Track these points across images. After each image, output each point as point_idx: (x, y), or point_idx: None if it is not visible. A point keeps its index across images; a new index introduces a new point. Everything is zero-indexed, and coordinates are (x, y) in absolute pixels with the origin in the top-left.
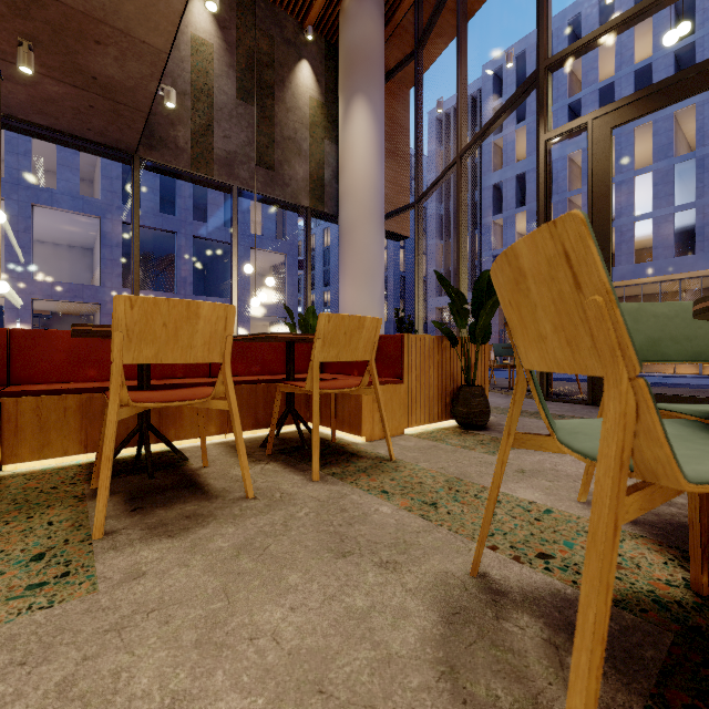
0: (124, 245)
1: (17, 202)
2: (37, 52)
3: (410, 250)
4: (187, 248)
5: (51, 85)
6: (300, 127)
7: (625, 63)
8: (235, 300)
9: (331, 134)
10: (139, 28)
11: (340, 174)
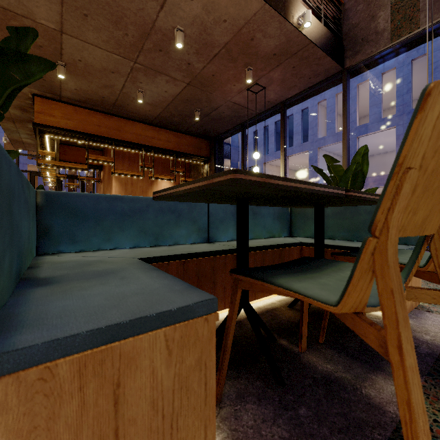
0: None
1: (402, 125)
2: (254, 68)
3: None
4: None
5: (274, 75)
6: None
7: None
8: None
9: None
10: (245, 12)
11: None
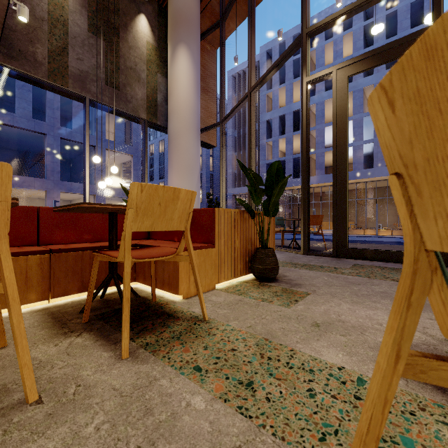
0: (2, 141)
1: None
2: None
3: (216, 158)
4: (55, 146)
5: None
6: (139, 62)
7: (338, 56)
8: (87, 183)
9: (162, 70)
10: None
11: (169, 98)
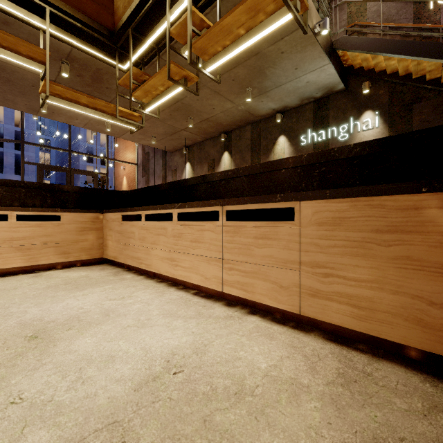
0: None
1: None
2: None
3: None
4: None
5: None
6: None
7: None
8: None
9: None
10: None
11: None
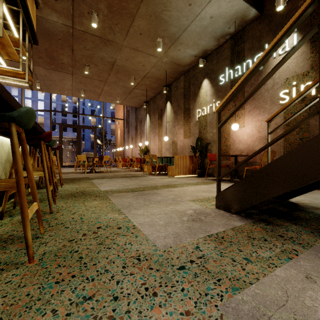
0: None
1: None
2: None
3: None
4: None
5: None
6: None
7: None
8: None
9: None
10: None
11: None
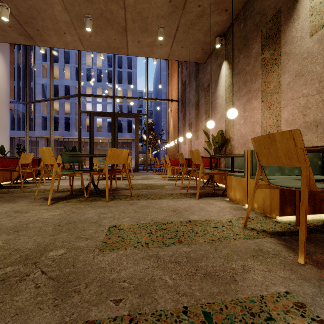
0: None
1: None
2: None
3: None
4: None
5: None
6: None
7: (94, 64)
8: None
9: None
10: None
11: None
